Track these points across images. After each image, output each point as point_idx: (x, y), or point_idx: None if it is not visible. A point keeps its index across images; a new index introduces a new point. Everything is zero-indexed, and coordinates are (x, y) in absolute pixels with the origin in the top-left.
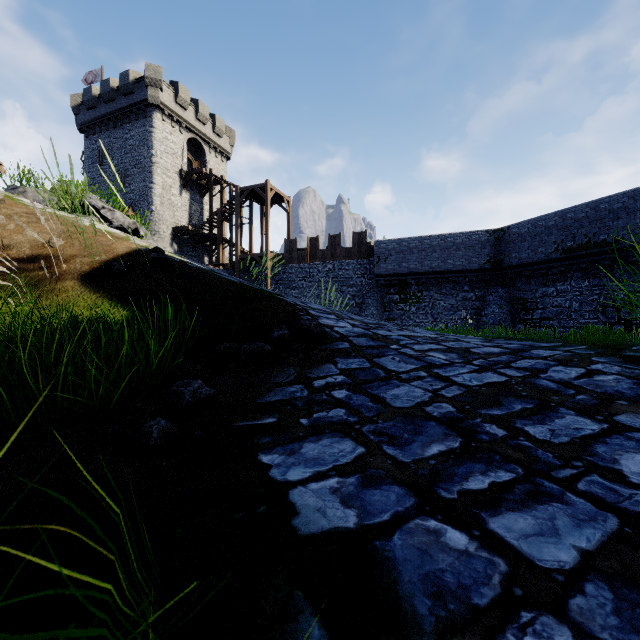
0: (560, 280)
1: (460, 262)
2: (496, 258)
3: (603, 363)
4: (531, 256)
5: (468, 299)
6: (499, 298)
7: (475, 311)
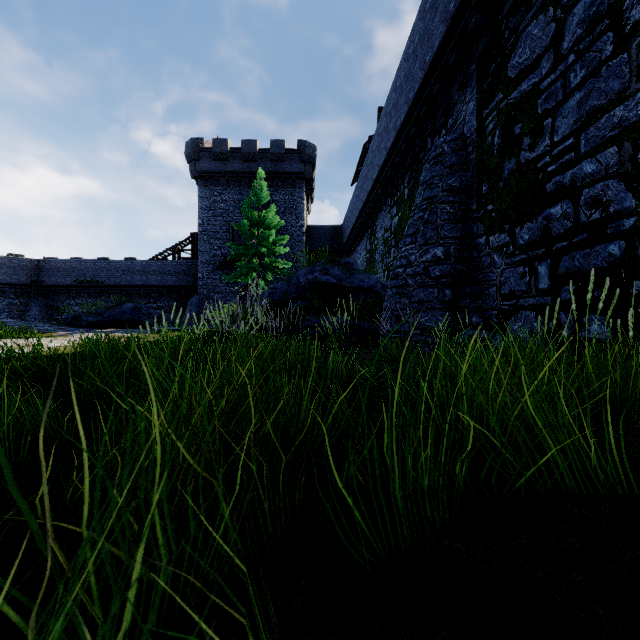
0: (78, 297)
1: (7, 277)
2: (37, 278)
3: (48, 324)
4: (61, 281)
5: (14, 304)
6: (39, 305)
7: (20, 313)
